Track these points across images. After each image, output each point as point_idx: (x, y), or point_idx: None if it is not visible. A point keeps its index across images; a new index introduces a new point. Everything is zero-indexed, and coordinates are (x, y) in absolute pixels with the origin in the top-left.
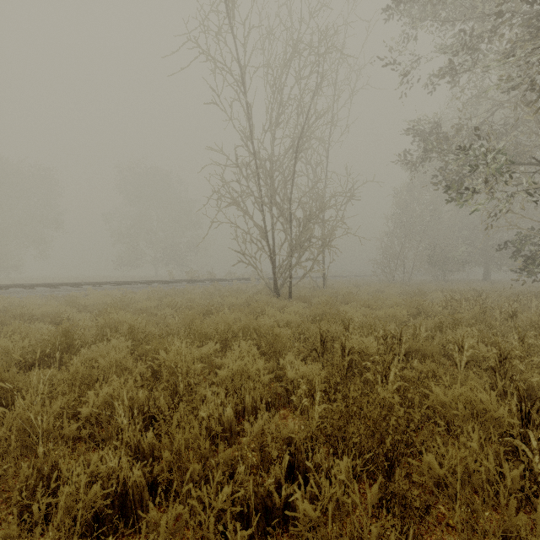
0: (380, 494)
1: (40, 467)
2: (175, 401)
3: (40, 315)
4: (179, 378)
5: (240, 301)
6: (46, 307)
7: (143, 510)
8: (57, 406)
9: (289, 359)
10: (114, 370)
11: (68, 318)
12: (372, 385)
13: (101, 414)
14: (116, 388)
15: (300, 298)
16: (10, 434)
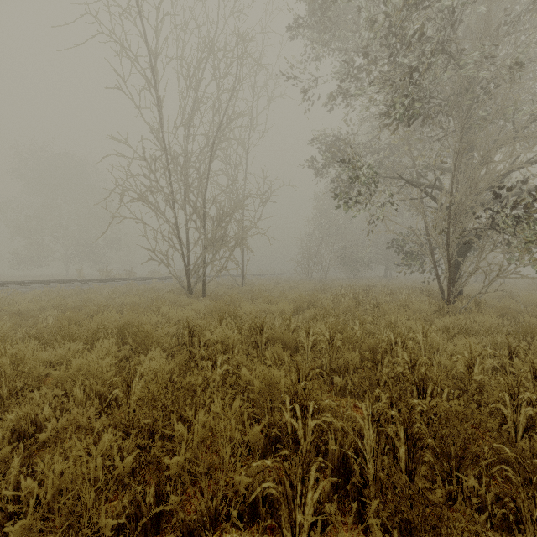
0: (135, 464)
1: None
2: None
3: None
4: (2, 382)
5: (144, 300)
6: None
7: None
8: None
9: (153, 355)
10: None
11: None
12: None
13: None
14: None
15: (211, 295)
16: None
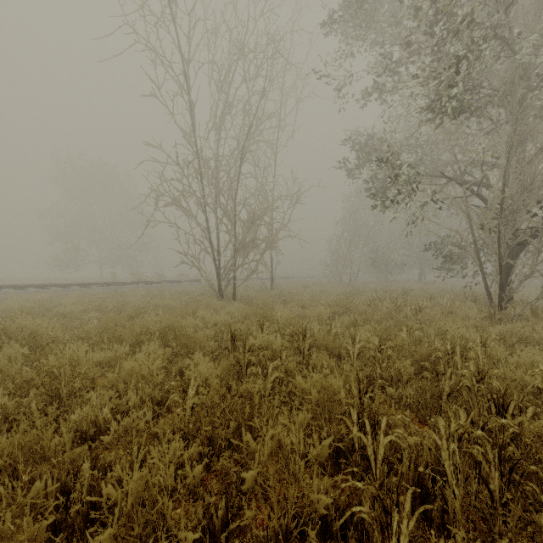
0: (204, 474)
1: None
2: (55, 406)
3: None
4: (62, 383)
5: (178, 303)
6: None
7: None
8: None
9: (197, 359)
10: None
11: None
12: None
13: None
14: None
15: (242, 299)
16: None
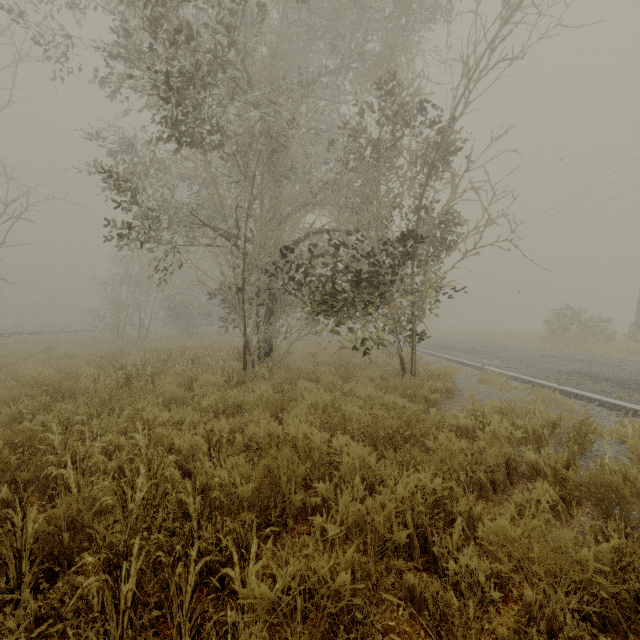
0: None
1: None
2: None
3: None
4: None
5: None
6: None
7: None
8: None
9: None
10: None
11: None
12: None
13: None
14: None
15: None
16: None
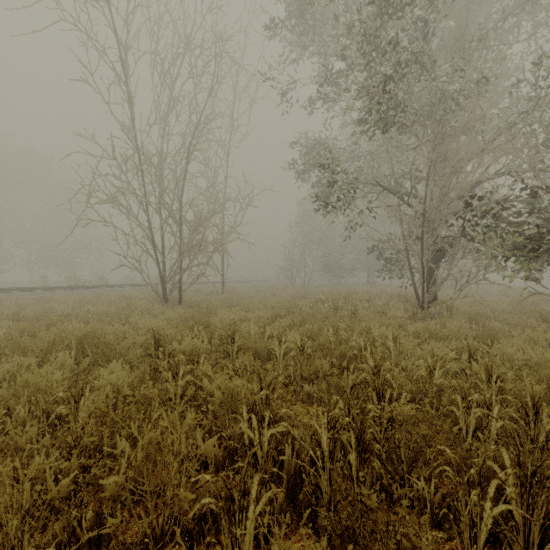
0: (73, 486)
1: None
2: None
3: None
4: None
5: (113, 309)
6: None
7: None
8: None
9: (114, 367)
10: None
11: None
12: None
13: None
14: None
15: (187, 303)
16: None
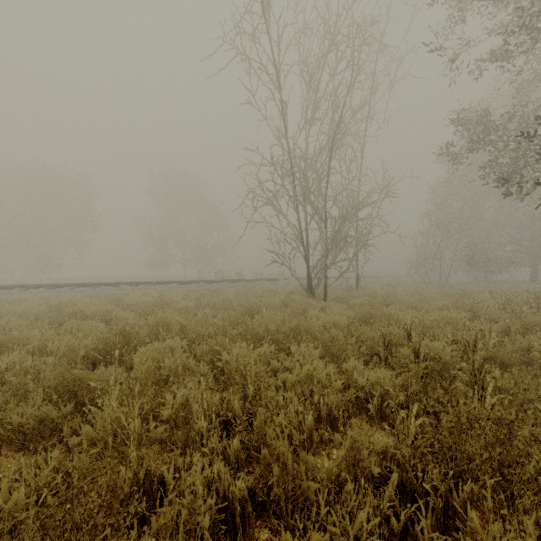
0: (537, 532)
1: (134, 471)
2: (246, 405)
3: (90, 314)
4: (248, 381)
5: (278, 302)
6: (95, 306)
7: (245, 526)
8: (138, 406)
9: (352, 364)
10: (180, 371)
11: (116, 316)
12: (453, 395)
13: (178, 416)
14: (191, 390)
15: (338, 299)
16: (102, 434)
